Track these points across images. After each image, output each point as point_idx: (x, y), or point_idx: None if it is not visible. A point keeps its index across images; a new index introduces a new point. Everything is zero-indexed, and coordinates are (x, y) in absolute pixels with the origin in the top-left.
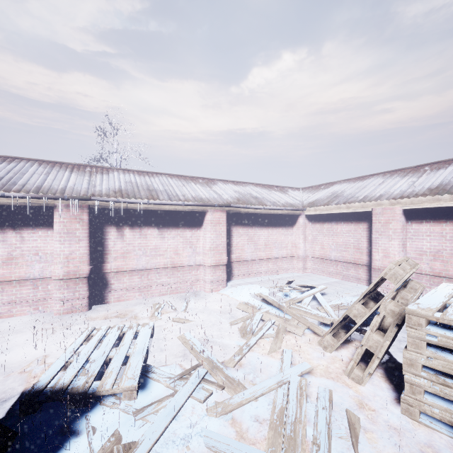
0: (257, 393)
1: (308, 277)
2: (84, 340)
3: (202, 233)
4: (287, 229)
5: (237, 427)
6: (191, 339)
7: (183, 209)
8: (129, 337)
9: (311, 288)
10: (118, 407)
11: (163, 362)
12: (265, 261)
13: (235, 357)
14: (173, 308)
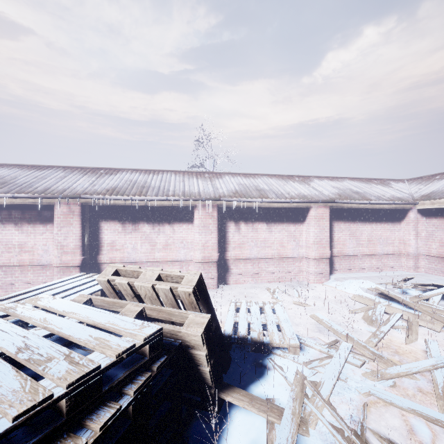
0: (412, 369)
1: (423, 276)
2: (235, 308)
3: (305, 228)
4: (393, 225)
5: (402, 391)
6: (323, 319)
7: (289, 206)
8: (269, 310)
9: (437, 287)
10: (288, 357)
11: (301, 334)
12: (368, 257)
13: (372, 339)
14: (286, 294)
